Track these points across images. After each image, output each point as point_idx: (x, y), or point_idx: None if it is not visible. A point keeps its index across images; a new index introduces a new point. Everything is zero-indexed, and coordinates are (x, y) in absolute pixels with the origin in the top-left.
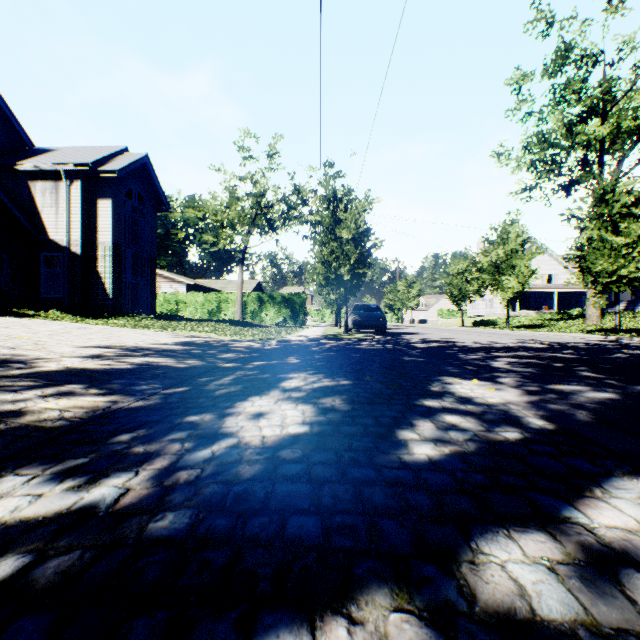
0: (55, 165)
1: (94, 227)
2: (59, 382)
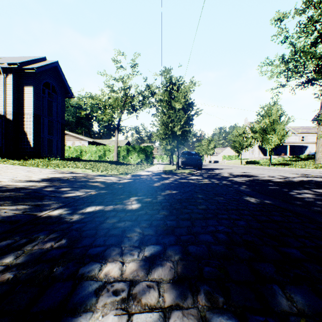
0: None
1: (22, 103)
2: None
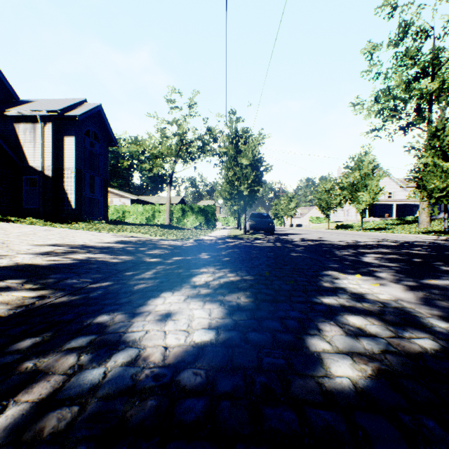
0: (33, 111)
1: (61, 157)
2: (1, 277)
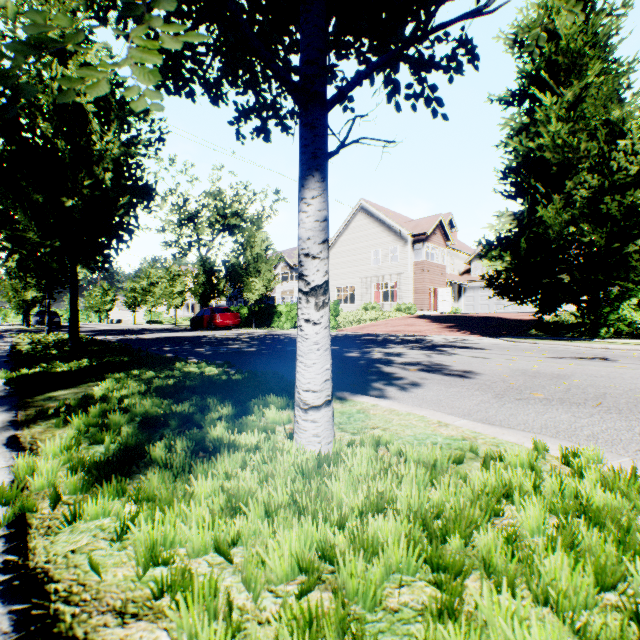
0: None
1: None
2: None
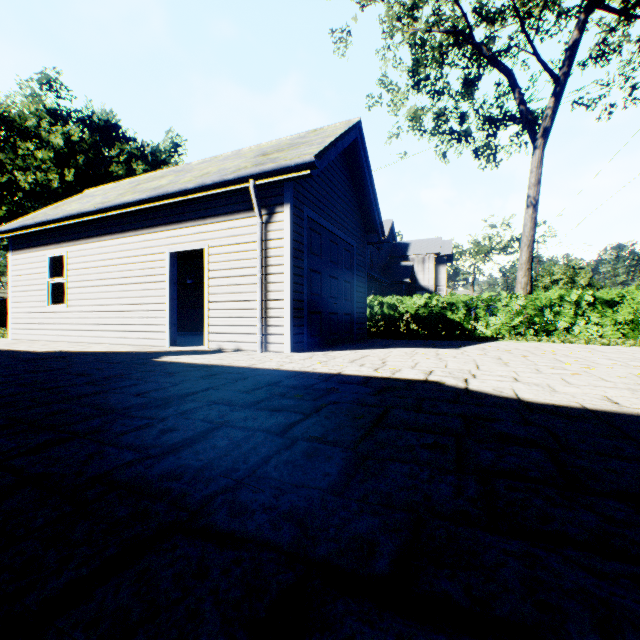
0: (425, 255)
1: (436, 279)
2: None
